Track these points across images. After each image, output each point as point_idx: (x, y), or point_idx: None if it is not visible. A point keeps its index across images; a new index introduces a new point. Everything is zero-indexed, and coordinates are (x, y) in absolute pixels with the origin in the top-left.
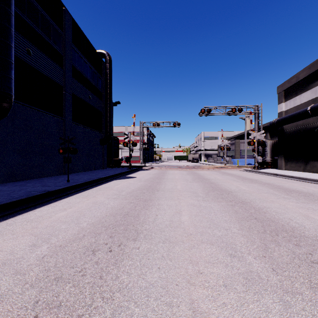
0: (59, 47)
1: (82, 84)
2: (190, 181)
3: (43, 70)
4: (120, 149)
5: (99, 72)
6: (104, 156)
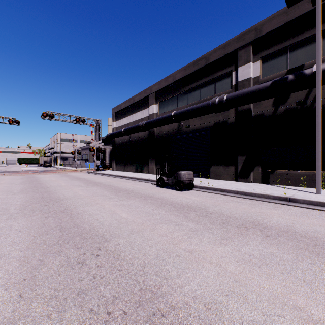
0: None
1: None
2: (16, 184)
3: None
4: None
5: None
6: None
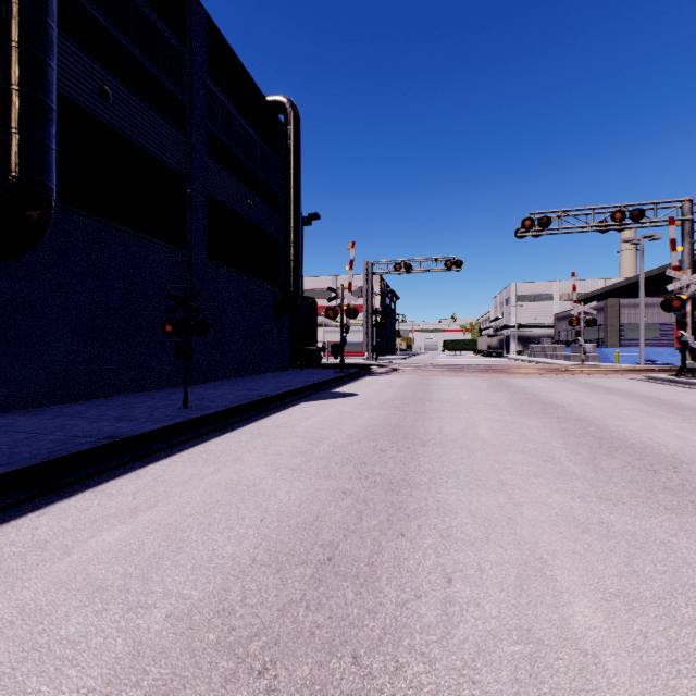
0: (178, 87)
1: (232, 173)
2: (507, 410)
3: (139, 139)
4: (320, 327)
5: (271, 148)
6: (283, 341)
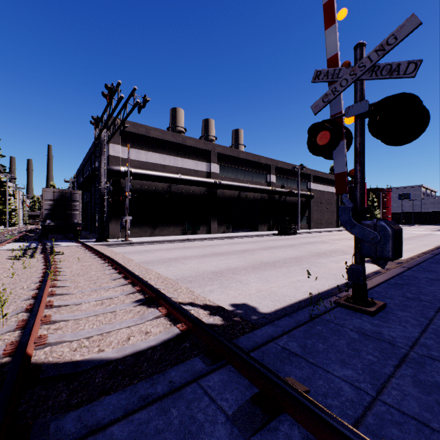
0: None
1: None
2: (299, 247)
3: None
4: None
5: None
6: None
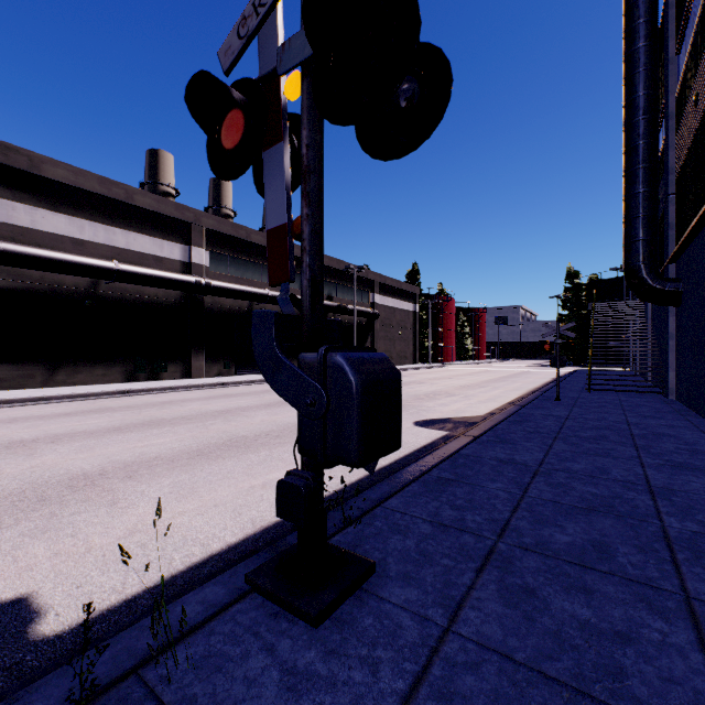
0: None
1: None
2: None
3: None
4: None
5: None
6: None
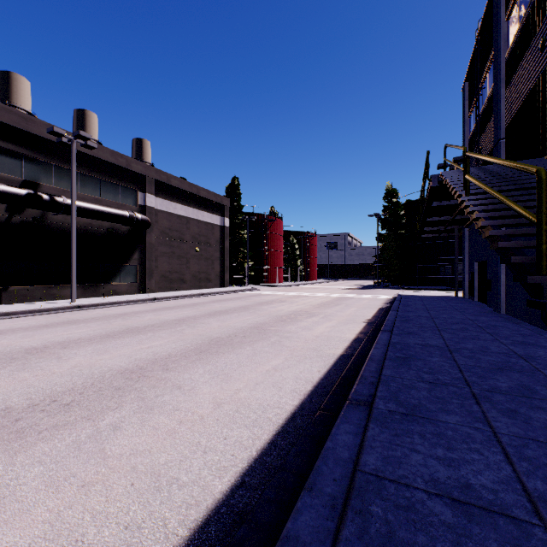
0: None
1: None
2: None
3: None
4: None
5: None
6: None
